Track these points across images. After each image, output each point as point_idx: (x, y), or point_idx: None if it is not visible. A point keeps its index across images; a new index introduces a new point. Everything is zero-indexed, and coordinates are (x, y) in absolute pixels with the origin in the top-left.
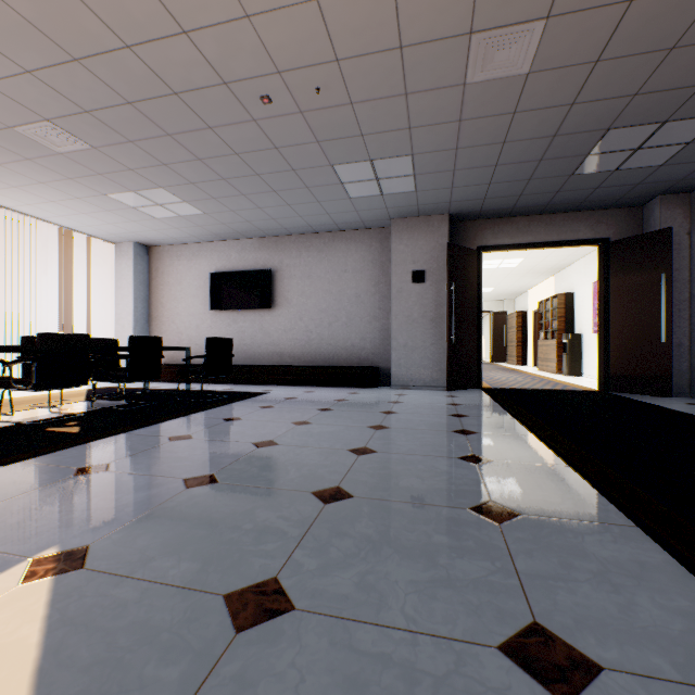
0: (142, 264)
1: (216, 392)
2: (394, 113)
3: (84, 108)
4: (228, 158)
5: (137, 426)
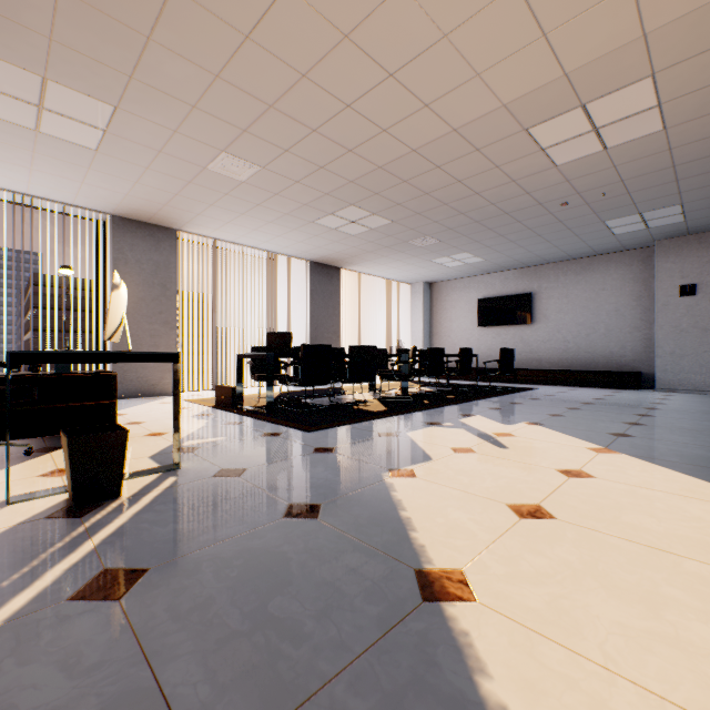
0: (427, 296)
1: (497, 386)
2: (665, 189)
3: (450, 228)
4: (521, 231)
5: (482, 397)
